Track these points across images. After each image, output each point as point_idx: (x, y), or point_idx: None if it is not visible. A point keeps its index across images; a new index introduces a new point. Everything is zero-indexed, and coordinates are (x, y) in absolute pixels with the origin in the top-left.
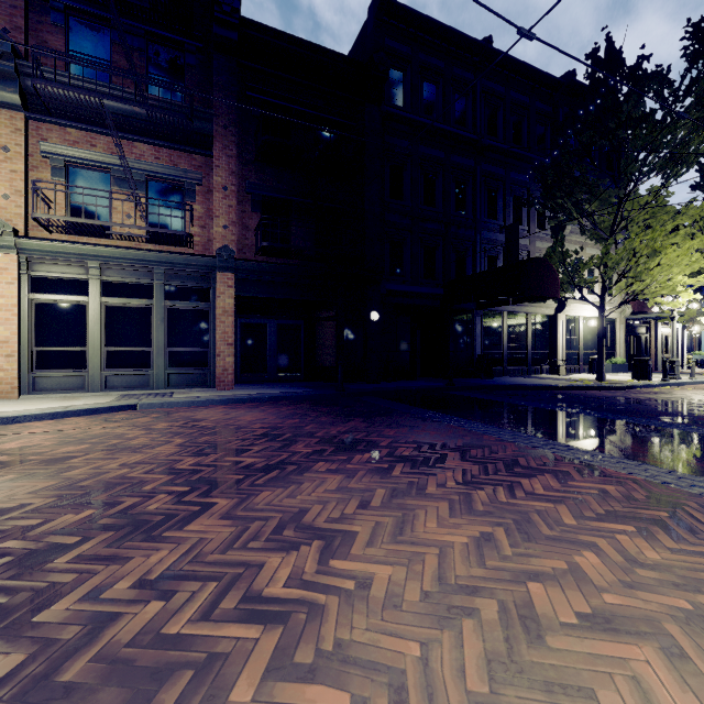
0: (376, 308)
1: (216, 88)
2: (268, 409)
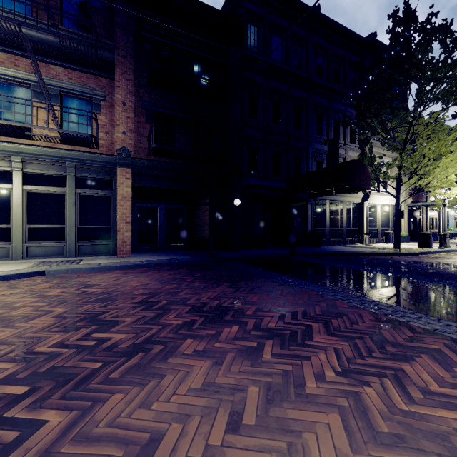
0: (238, 196)
1: (116, 27)
2: (153, 274)
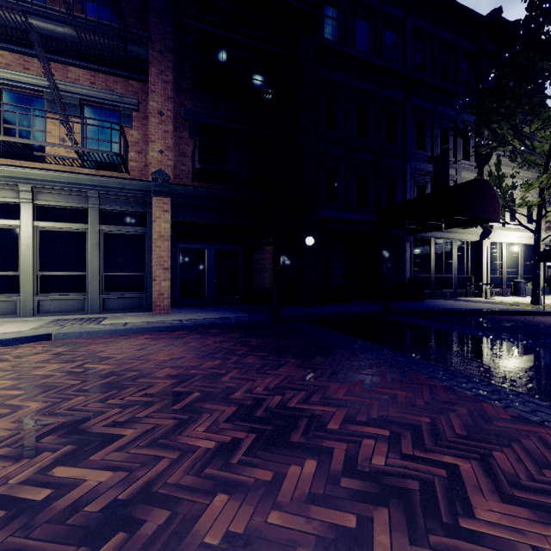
0: (311, 233)
1: (151, 13)
2: (192, 341)
